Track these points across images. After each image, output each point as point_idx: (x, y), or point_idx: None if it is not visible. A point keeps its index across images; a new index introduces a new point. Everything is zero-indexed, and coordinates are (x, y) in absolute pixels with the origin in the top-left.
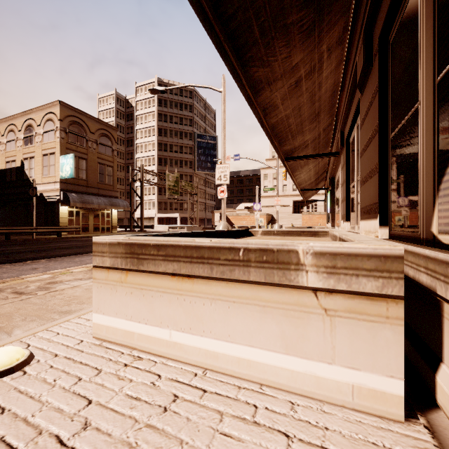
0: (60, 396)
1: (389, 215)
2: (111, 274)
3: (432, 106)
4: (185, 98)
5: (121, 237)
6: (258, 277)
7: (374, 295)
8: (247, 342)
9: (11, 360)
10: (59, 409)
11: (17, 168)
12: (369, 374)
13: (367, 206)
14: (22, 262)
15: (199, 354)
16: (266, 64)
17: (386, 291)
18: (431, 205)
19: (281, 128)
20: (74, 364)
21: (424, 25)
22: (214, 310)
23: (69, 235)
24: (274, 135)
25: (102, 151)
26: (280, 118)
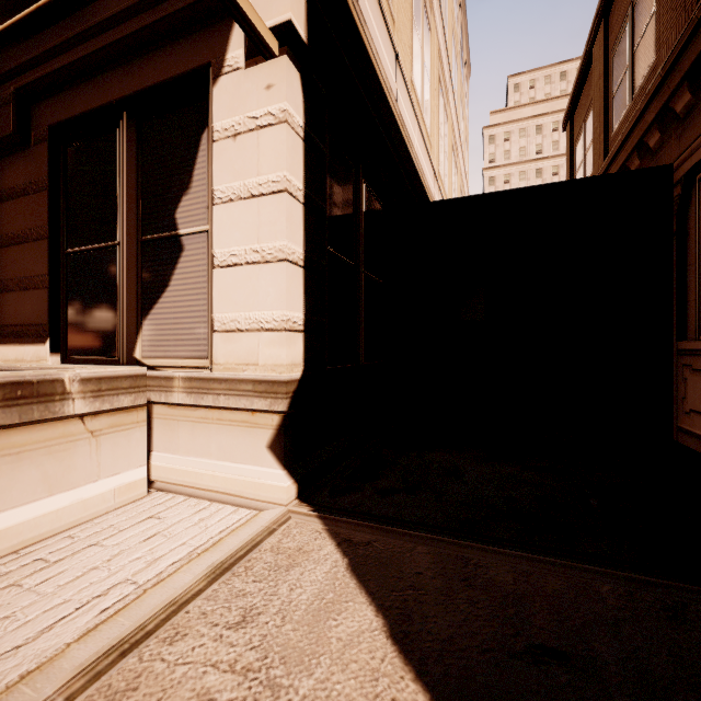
0: None
1: (62, 340)
2: None
3: (136, 256)
4: None
5: None
6: (10, 419)
7: (130, 408)
8: None
9: None
10: None
11: None
12: (126, 473)
13: (11, 326)
14: None
15: None
16: None
17: (137, 402)
18: (135, 335)
19: None
20: None
21: (125, 180)
22: None
23: None
24: None
25: None
26: None
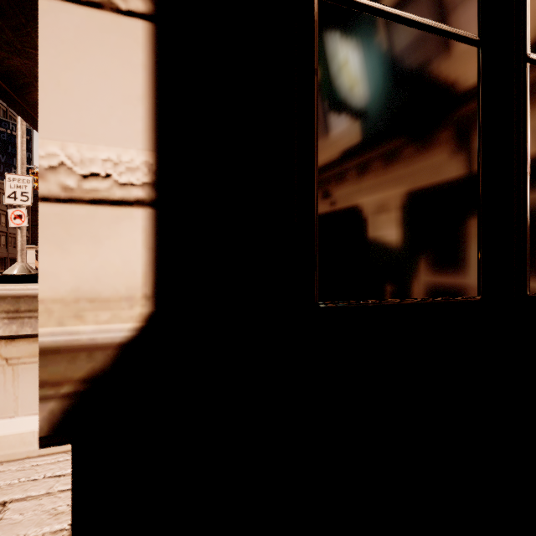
0: None
1: None
2: None
3: None
4: None
5: None
6: None
7: None
8: None
9: None
10: None
11: None
12: None
13: None
14: None
15: None
16: (24, 55)
17: None
18: None
19: None
20: None
21: None
22: None
23: None
24: None
25: None
26: None
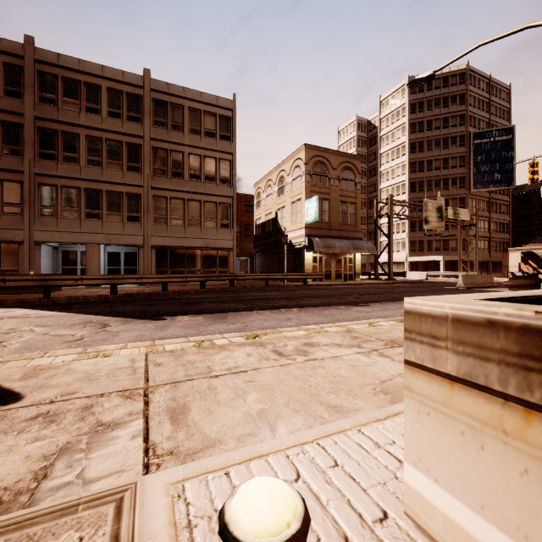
0: None
1: None
2: (463, 397)
3: None
4: (452, 87)
5: (502, 307)
6: None
7: None
8: None
9: (279, 524)
10: None
11: (273, 219)
12: None
13: None
14: (278, 309)
15: None
16: None
17: None
18: None
19: None
20: None
21: None
22: None
23: (313, 282)
24: None
25: (344, 187)
26: None
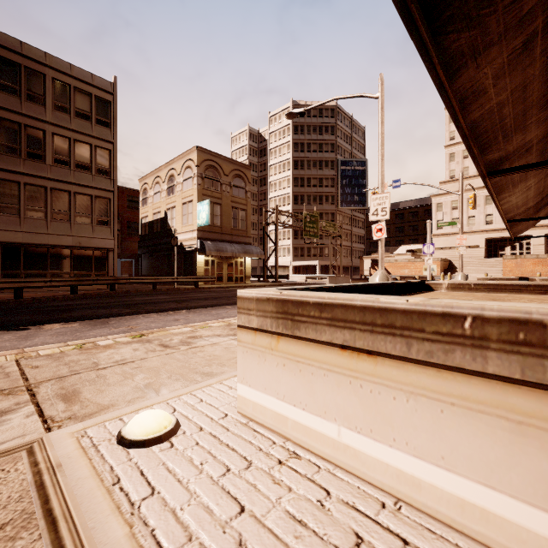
0: (208, 488)
1: None
2: (259, 338)
3: None
4: (326, 119)
5: (271, 291)
6: (506, 369)
7: None
8: (480, 477)
9: (159, 427)
10: (209, 508)
11: (162, 219)
12: None
13: None
14: (166, 312)
15: (386, 473)
16: (474, 24)
17: None
18: None
19: (487, 125)
20: (220, 445)
21: None
22: (413, 410)
23: (205, 285)
24: (473, 139)
25: (236, 193)
26: (488, 110)
